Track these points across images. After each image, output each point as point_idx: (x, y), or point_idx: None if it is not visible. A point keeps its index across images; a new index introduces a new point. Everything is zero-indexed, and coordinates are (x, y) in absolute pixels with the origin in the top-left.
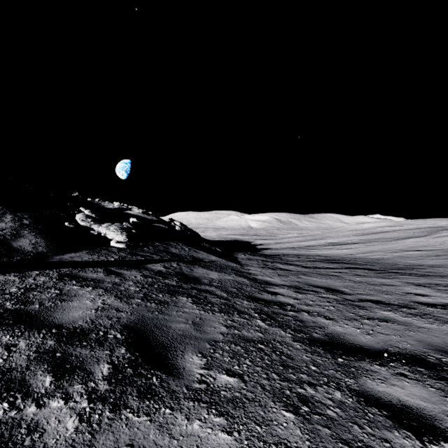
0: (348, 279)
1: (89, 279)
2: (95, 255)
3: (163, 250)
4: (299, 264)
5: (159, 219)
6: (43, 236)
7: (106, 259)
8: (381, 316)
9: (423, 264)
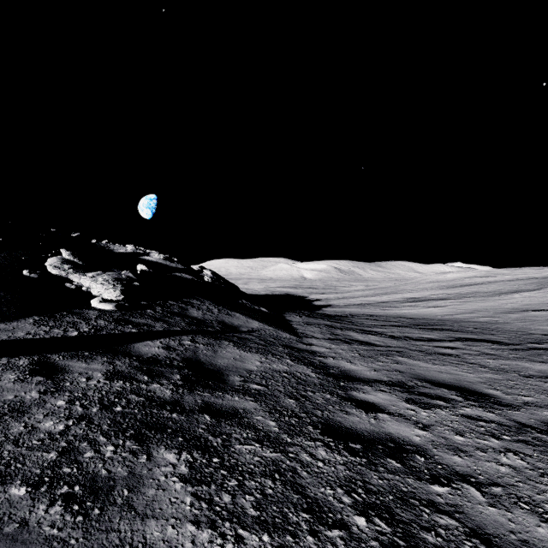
0: (478, 364)
1: None
2: (47, 325)
3: (177, 314)
4: (382, 331)
5: (187, 267)
6: None
7: (62, 333)
8: None
9: None
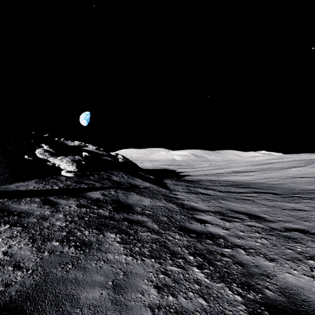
0: (262, 203)
1: (15, 213)
2: (42, 183)
3: (106, 178)
4: (215, 188)
5: (108, 153)
6: None
7: (51, 187)
8: None
9: (314, 189)
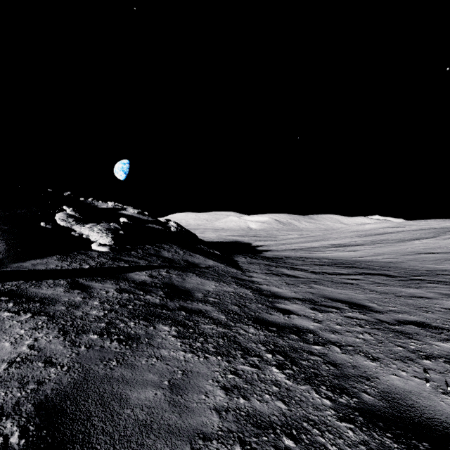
0: (369, 289)
1: (36, 299)
2: (67, 261)
3: (153, 254)
4: (306, 268)
5: (156, 219)
6: (6, 239)
7: (79, 266)
8: (441, 351)
9: (445, 269)
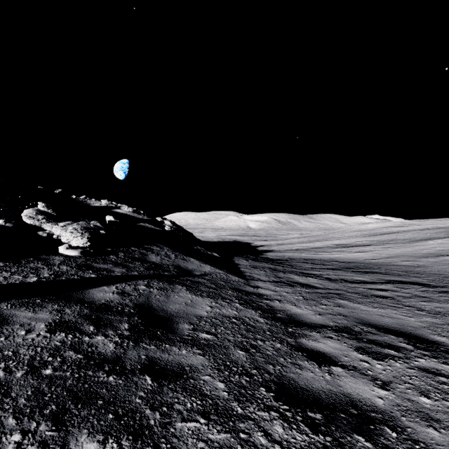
0: (414, 306)
1: None
2: (9, 271)
3: (137, 259)
4: (319, 274)
5: (151, 218)
6: None
7: (21, 279)
8: None
9: None
